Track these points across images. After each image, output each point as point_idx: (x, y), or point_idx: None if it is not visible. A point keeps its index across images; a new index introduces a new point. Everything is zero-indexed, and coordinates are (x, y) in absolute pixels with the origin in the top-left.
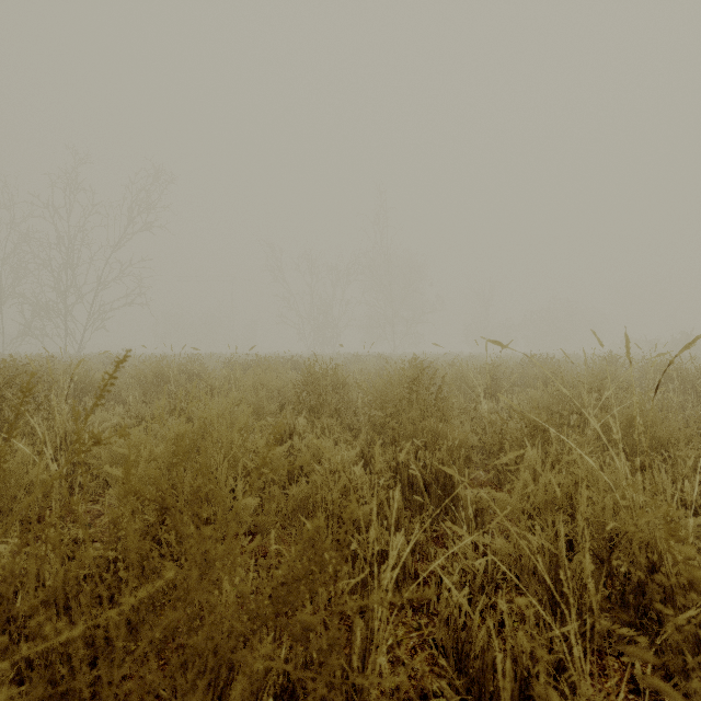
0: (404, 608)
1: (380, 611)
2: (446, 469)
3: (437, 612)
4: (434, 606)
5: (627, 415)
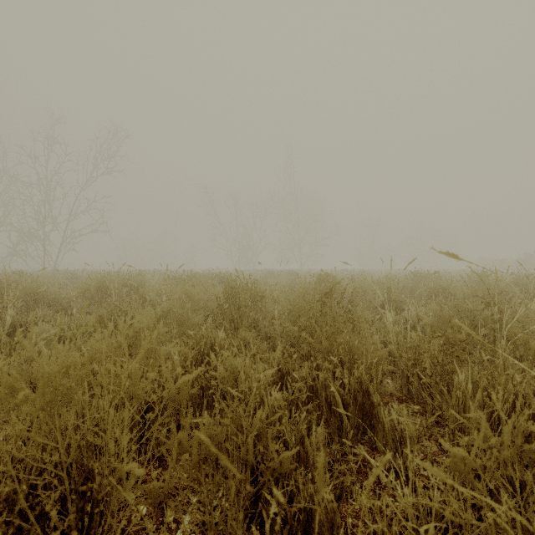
0: None
1: None
2: (428, 468)
3: None
4: None
5: None
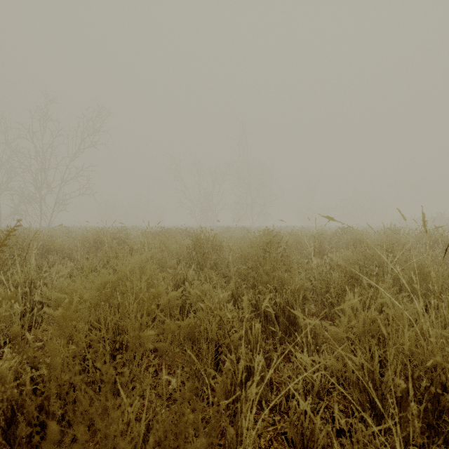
0: (263, 407)
1: (247, 422)
2: (296, 313)
3: (286, 411)
4: (284, 406)
5: (413, 268)
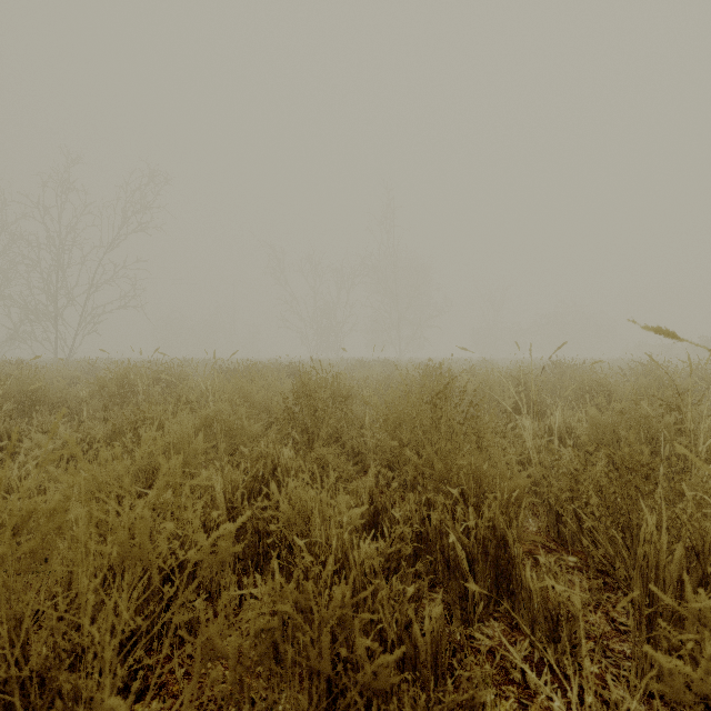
0: None
1: None
2: None
3: None
4: None
5: None
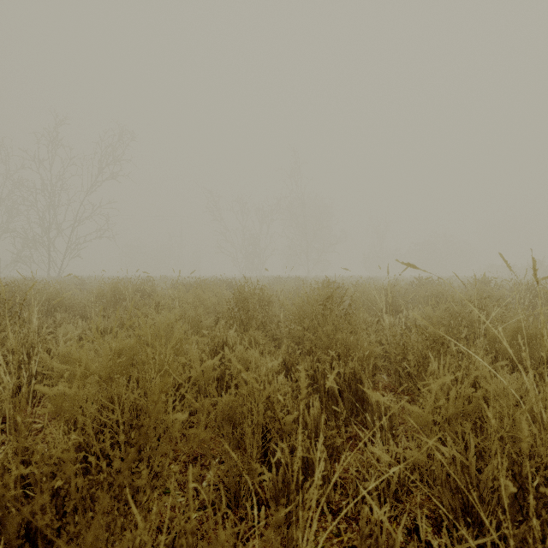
0: (324, 512)
1: (305, 542)
2: (371, 393)
3: (355, 516)
4: (351, 509)
5: (512, 329)
